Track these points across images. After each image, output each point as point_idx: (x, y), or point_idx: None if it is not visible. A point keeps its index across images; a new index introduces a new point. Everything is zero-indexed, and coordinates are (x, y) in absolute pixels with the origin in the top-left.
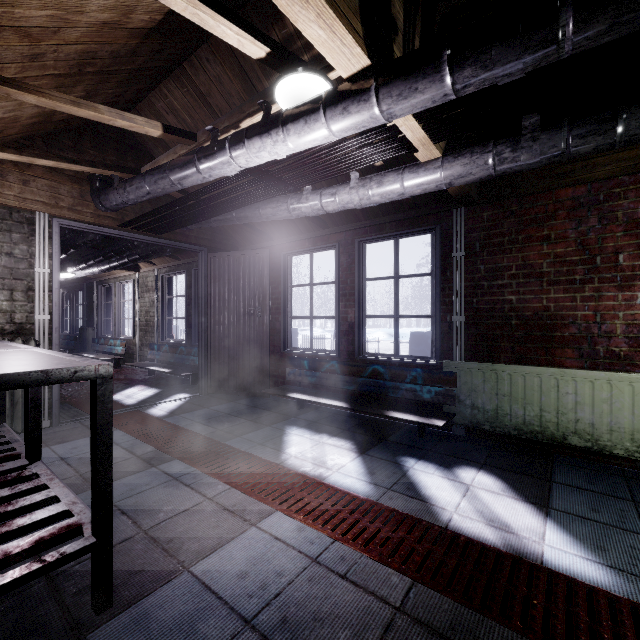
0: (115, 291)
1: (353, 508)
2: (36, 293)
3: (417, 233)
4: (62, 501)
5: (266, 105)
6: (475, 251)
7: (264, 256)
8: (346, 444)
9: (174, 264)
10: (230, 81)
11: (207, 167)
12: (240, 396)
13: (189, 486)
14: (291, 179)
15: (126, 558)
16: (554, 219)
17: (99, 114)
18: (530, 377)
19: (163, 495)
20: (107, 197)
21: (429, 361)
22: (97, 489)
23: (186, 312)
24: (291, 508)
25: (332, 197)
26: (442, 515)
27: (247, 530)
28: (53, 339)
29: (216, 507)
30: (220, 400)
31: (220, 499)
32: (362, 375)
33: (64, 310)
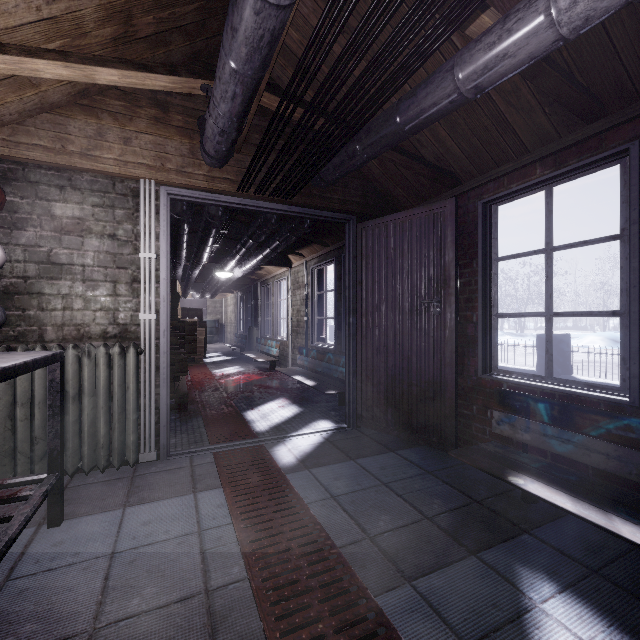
0: (273, 290)
1: None
2: (141, 285)
3: None
4: None
5: None
6: None
7: (446, 211)
8: None
9: (322, 253)
10: None
11: None
12: (404, 440)
13: None
14: None
15: None
16: None
17: None
18: None
19: None
20: (206, 134)
21: None
22: None
23: (335, 310)
24: None
25: None
26: None
27: None
28: (160, 345)
29: None
30: (374, 444)
31: None
32: None
33: (241, 311)
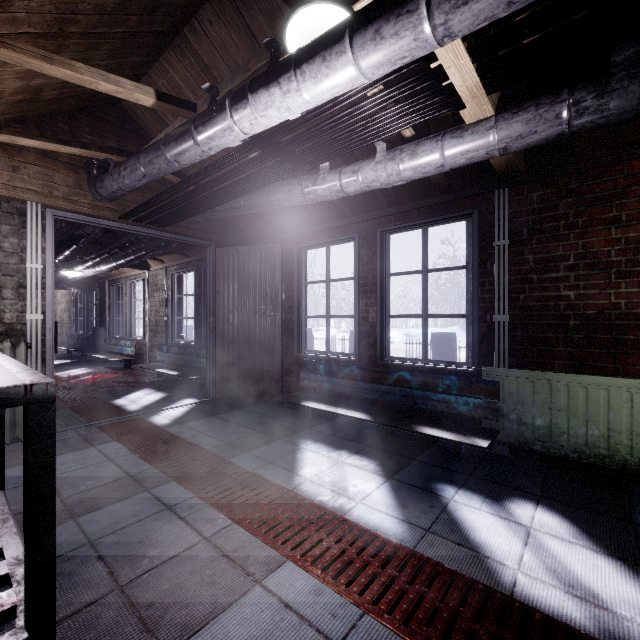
0: (126, 290)
1: (384, 559)
2: (28, 290)
3: (450, 220)
4: (5, 558)
5: (274, 46)
6: (522, 239)
7: (276, 250)
8: (369, 464)
9: (183, 261)
10: (236, 47)
11: (205, 136)
12: (250, 402)
13: (184, 519)
14: (306, 153)
15: (90, 632)
16: (626, 197)
17: (77, 74)
18: (594, 389)
19: (151, 532)
20: (103, 184)
21: (464, 367)
22: (29, 562)
23: (195, 312)
24: (306, 556)
25: (354, 175)
26: (502, 574)
27: (249, 590)
28: (47, 341)
29: (213, 552)
30: (229, 407)
31: (219, 540)
32: (386, 382)
33: (78, 310)
